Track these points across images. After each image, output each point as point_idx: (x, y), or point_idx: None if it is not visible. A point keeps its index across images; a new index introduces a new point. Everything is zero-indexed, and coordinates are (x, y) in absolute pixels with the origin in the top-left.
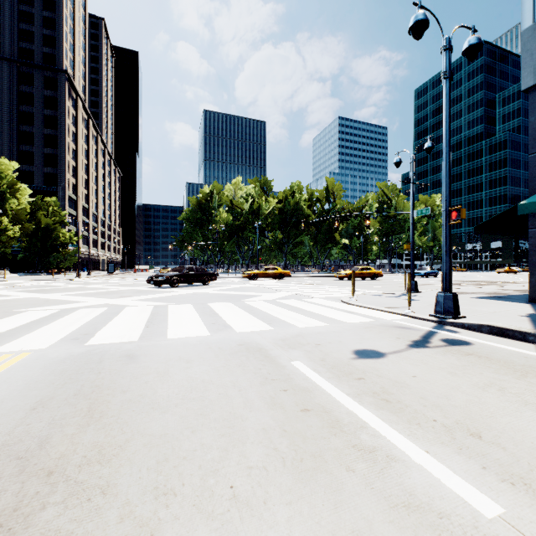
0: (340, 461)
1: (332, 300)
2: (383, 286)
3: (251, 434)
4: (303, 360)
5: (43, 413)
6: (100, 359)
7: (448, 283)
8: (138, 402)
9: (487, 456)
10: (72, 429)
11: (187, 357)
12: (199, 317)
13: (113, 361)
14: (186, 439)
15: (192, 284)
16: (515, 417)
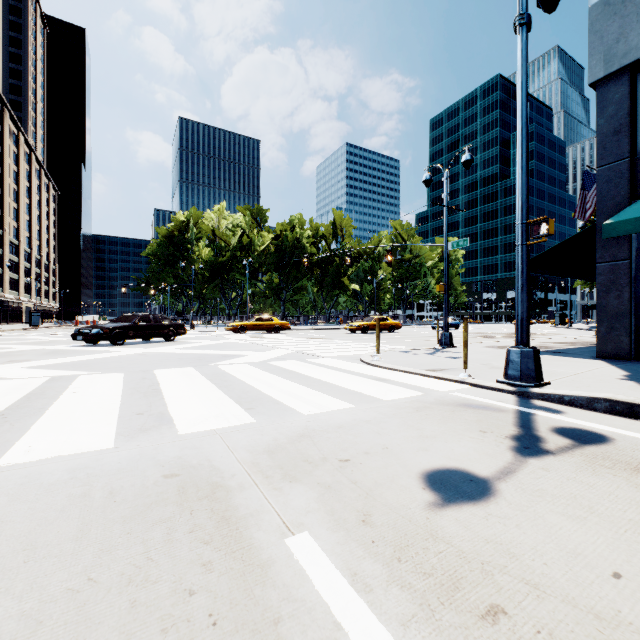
0: None
1: (349, 360)
2: (406, 339)
3: None
4: (318, 527)
5: None
6: None
7: (526, 333)
8: None
9: None
10: None
11: None
12: (119, 400)
13: None
14: None
15: (149, 340)
16: None
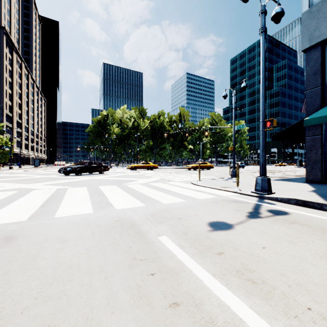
0: None
1: (186, 182)
2: (215, 173)
3: None
4: (169, 235)
5: None
6: None
7: (264, 170)
8: None
9: None
10: None
11: (64, 236)
12: (89, 197)
13: None
14: None
15: (92, 173)
16: None
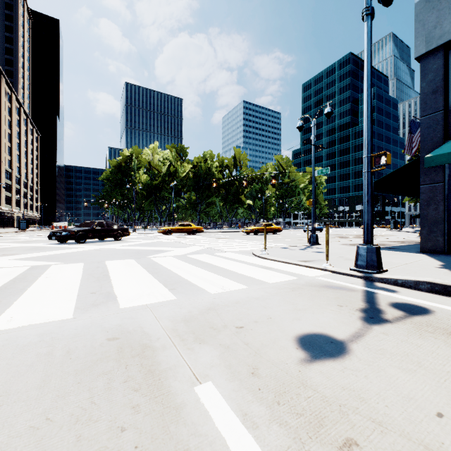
0: None
1: (245, 254)
2: (285, 239)
3: None
4: (219, 378)
5: None
6: None
7: (370, 235)
8: None
9: None
10: None
11: None
12: (79, 283)
13: None
14: None
15: (103, 239)
16: None
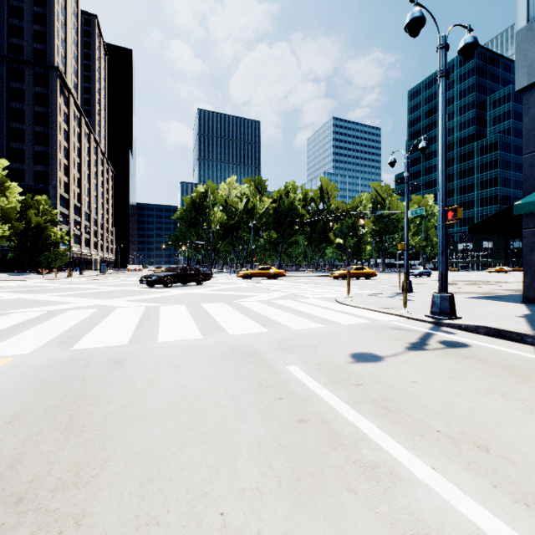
0: (340, 481)
1: (327, 300)
2: (378, 285)
3: (244, 449)
4: (299, 365)
5: (18, 427)
6: (86, 365)
7: (444, 283)
8: (123, 413)
9: (497, 472)
10: (49, 446)
11: (177, 362)
12: (192, 319)
13: (99, 367)
14: (173, 456)
15: (185, 284)
16: (522, 426)
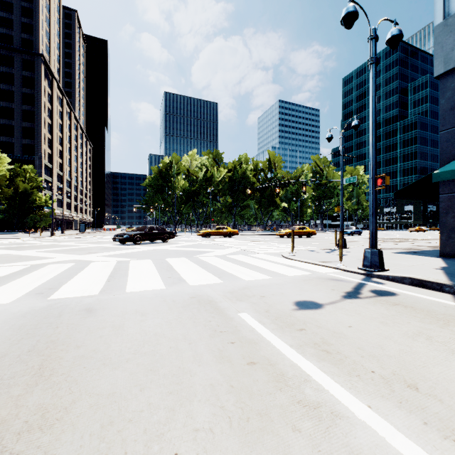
0: (286, 420)
1: (274, 255)
2: (317, 242)
3: (199, 391)
4: (249, 312)
5: None
6: (60, 313)
7: (374, 241)
8: (90, 358)
9: (427, 410)
10: (19, 389)
11: (142, 310)
12: (157, 272)
13: (72, 315)
14: (133, 398)
15: (153, 241)
16: (445, 366)
